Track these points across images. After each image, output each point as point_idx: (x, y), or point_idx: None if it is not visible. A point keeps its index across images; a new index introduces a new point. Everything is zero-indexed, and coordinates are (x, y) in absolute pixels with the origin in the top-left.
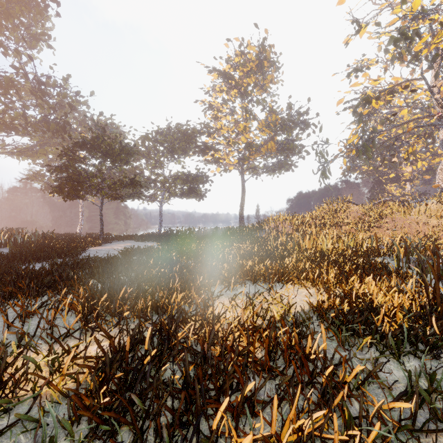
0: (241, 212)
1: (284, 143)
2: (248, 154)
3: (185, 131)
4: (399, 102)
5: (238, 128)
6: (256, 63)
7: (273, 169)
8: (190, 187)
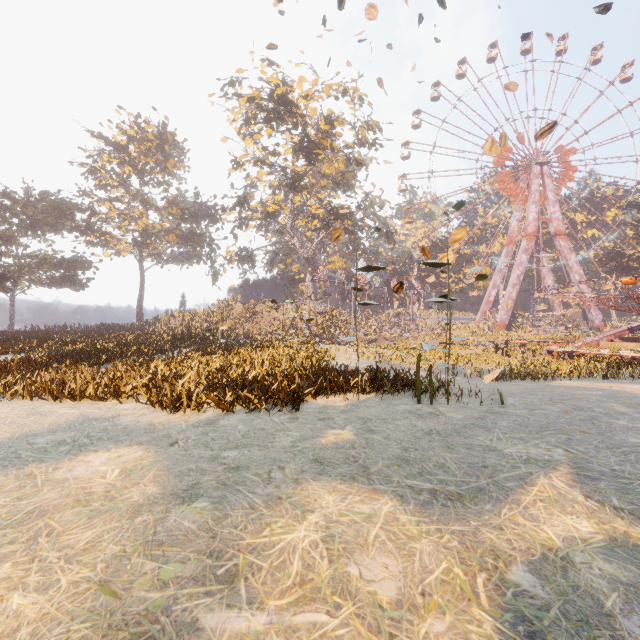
0: (139, 306)
1: (188, 236)
2: (147, 241)
3: (56, 203)
4: (282, 221)
5: (133, 213)
6: (157, 142)
7: (181, 259)
8: (65, 275)
